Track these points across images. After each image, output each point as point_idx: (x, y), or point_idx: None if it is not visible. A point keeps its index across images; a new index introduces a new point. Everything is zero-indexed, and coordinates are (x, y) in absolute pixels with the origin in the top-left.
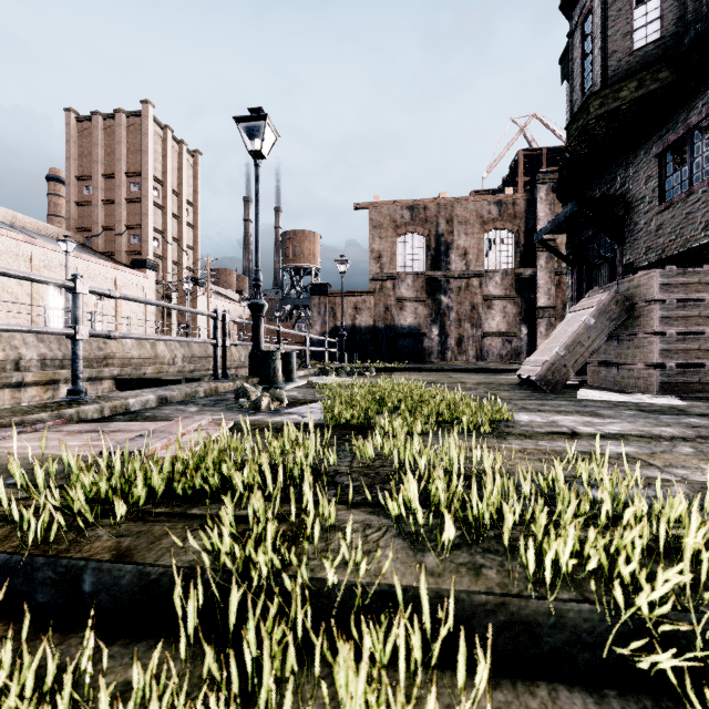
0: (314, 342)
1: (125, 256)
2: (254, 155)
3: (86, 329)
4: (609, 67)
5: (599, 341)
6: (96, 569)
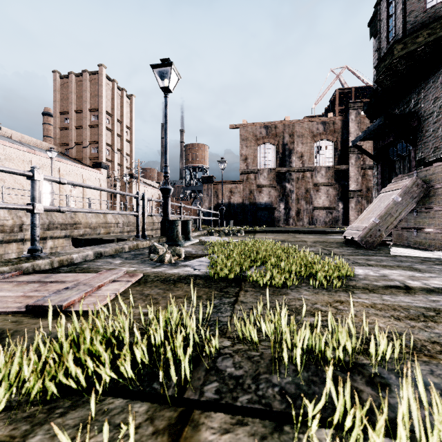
0: (204, 213)
1: (89, 160)
2: (164, 90)
3: (42, 205)
4: (408, 21)
5: (404, 213)
6: None
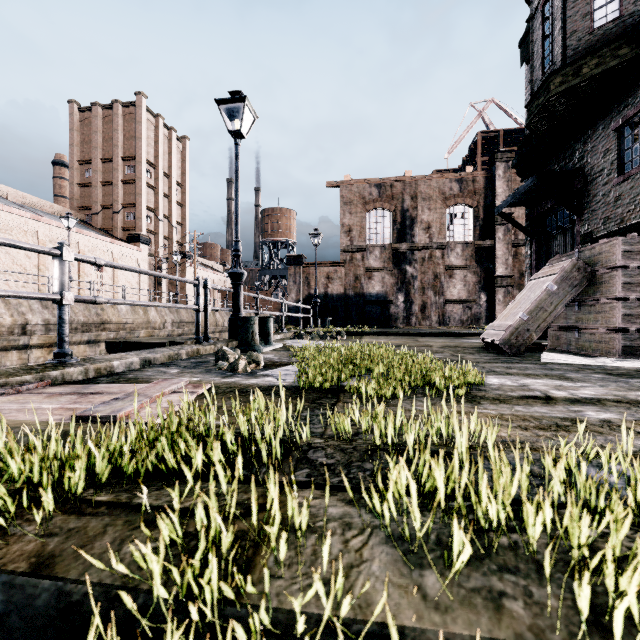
0: (290, 309)
1: (121, 232)
2: (234, 135)
3: (72, 295)
4: (569, 46)
5: (562, 307)
6: (7, 585)
